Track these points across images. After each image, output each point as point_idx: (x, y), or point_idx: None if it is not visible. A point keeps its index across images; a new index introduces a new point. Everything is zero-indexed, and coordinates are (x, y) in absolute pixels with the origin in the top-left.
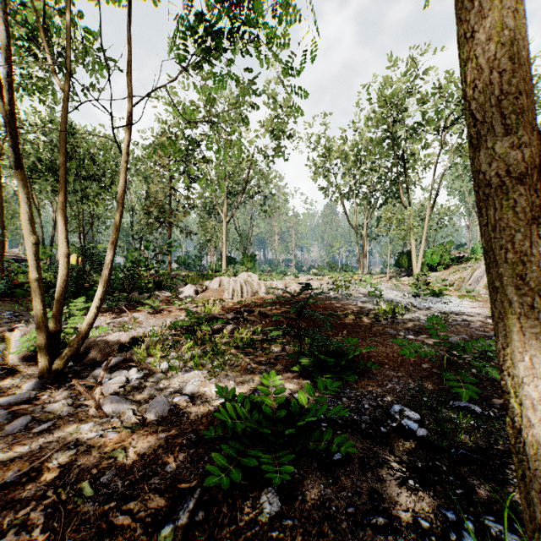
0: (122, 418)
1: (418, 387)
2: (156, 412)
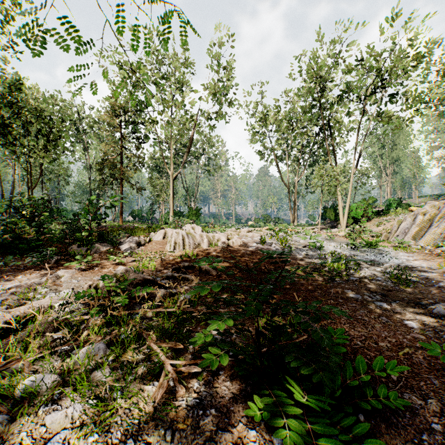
0: None
1: None
2: None
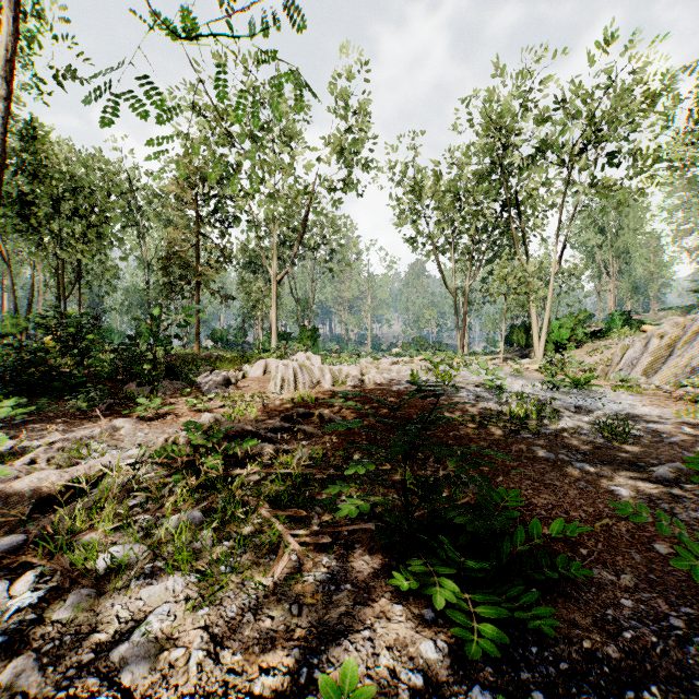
0: None
1: (694, 632)
2: None
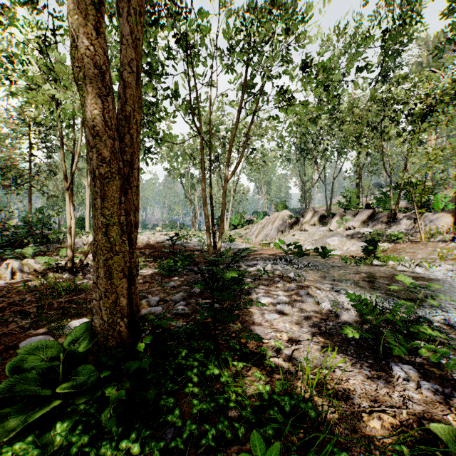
0: None
1: None
2: None
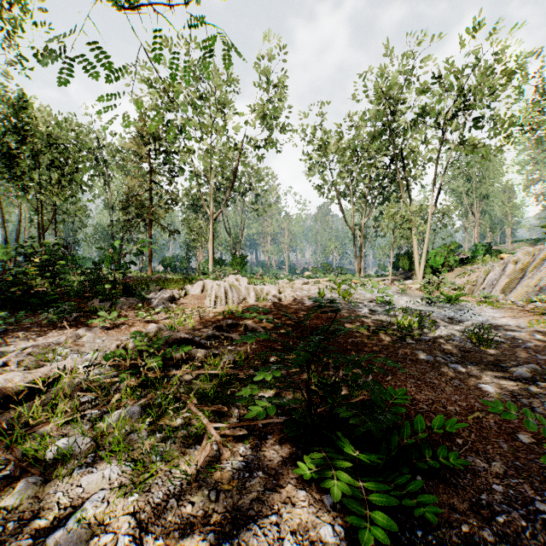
0: None
1: None
2: None
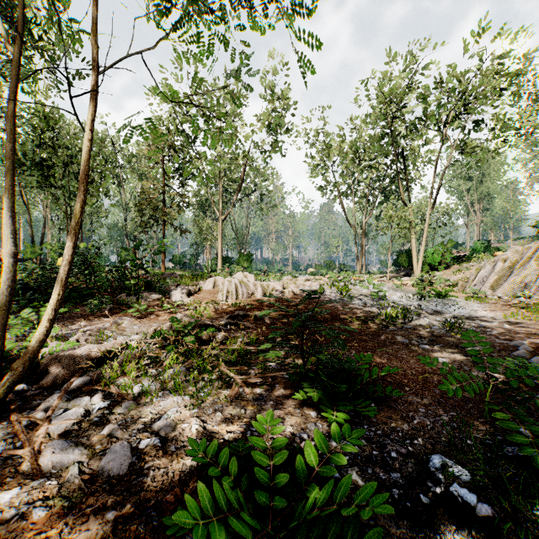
0: (63, 478)
1: (452, 421)
2: (110, 470)
